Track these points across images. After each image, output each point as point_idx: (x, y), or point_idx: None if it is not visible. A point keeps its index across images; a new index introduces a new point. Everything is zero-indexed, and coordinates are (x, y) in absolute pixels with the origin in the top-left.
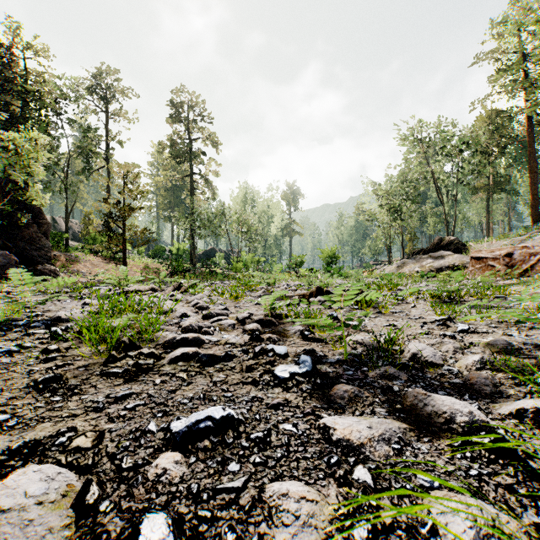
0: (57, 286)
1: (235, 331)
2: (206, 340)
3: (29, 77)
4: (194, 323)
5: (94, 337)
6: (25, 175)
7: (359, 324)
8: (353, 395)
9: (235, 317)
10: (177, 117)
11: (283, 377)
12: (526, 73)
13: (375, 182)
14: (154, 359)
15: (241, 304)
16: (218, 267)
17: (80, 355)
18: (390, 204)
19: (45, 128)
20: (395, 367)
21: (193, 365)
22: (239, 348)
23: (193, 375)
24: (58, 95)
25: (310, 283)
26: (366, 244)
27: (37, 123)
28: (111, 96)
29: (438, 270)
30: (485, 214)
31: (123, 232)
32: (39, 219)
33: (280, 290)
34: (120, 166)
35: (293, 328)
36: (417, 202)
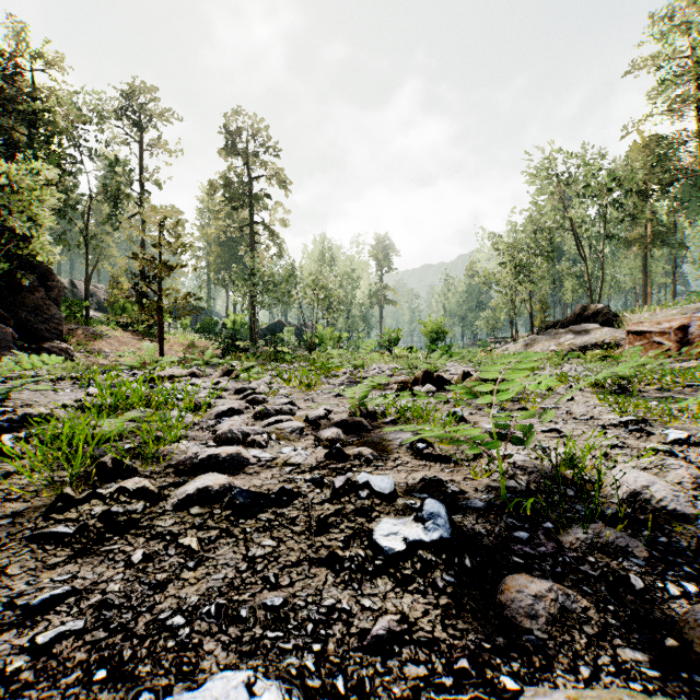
0: (63, 370)
1: (303, 440)
2: (251, 458)
3: (37, 95)
4: (236, 428)
5: (68, 451)
6: (25, 219)
7: (527, 436)
8: (555, 608)
9: (304, 416)
10: (233, 148)
11: (391, 550)
12: (699, 86)
13: (494, 233)
14: (147, 500)
15: (315, 395)
16: (287, 345)
17: (24, 488)
18: (515, 262)
19: (59, 162)
20: (606, 522)
21: (218, 514)
22: (306, 475)
23: (213, 539)
24: (75, 119)
25: (411, 367)
26: (482, 315)
27: (48, 155)
28: (147, 122)
29: (581, 349)
30: (641, 275)
31: (159, 298)
32: (48, 281)
33: (370, 376)
34: (155, 210)
35: (397, 437)
36: (551, 258)
